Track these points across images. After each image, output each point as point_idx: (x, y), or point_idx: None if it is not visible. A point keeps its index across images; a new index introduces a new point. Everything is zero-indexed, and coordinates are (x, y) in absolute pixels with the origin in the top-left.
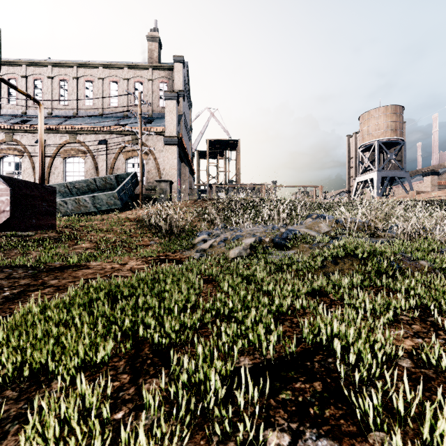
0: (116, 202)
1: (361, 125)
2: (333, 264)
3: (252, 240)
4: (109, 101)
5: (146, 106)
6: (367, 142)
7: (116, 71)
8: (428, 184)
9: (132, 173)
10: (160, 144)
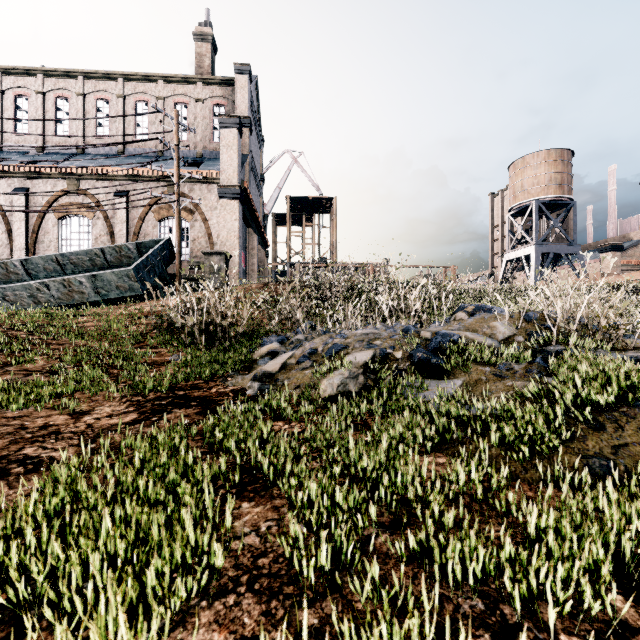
0: (133, 285)
1: (512, 178)
2: (591, 428)
3: (367, 355)
4: (134, 131)
5: (187, 132)
6: (521, 202)
7: (146, 85)
8: (607, 264)
9: (164, 240)
10: (213, 197)
